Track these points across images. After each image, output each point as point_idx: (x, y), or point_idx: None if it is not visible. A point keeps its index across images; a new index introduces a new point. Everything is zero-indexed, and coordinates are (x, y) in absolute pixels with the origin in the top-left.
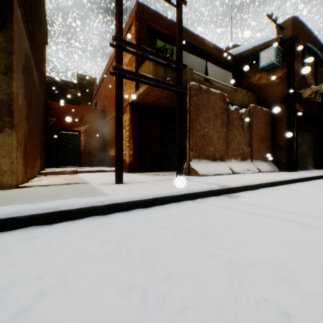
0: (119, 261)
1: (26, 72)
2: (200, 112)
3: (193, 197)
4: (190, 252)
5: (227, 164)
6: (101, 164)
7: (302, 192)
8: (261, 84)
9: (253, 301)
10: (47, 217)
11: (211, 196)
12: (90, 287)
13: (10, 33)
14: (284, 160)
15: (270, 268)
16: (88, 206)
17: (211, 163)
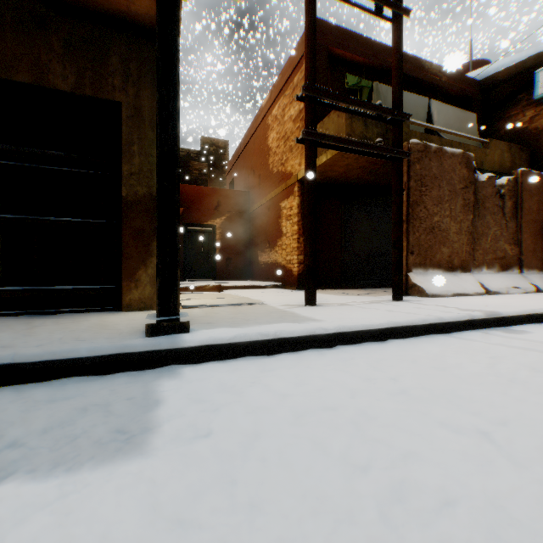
0: (415, 401)
1: None
2: (425, 189)
3: (443, 329)
4: (507, 400)
5: (474, 277)
6: (245, 276)
7: None
8: (537, 128)
9: None
10: (265, 345)
11: (471, 329)
12: (409, 423)
13: None
14: None
15: None
16: (308, 334)
17: (446, 275)
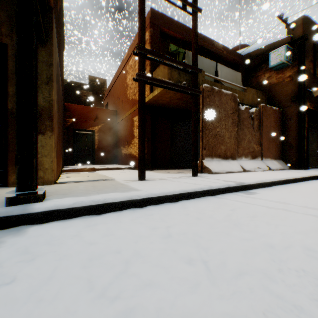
0: (174, 242)
1: (57, 79)
2: None
3: (213, 193)
4: (229, 237)
5: (238, 162)
6: (114, 162)
7: (316, 189)
8: (270, 83)
9: (293, 271)
10: (97, 208)
11: (229, 192)
12: (162, 259)
13: (50, 47)
14: (295, 158)
15: (301, 250)
16: (127, 200)
17: (223, 161)
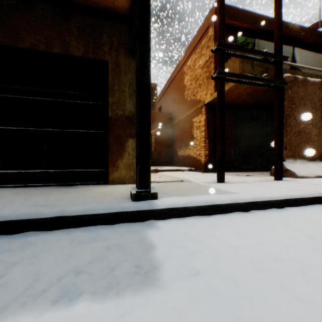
0: None
1: None
2: (294, 106)
3: None
4: None
5: None
6: (169, 164)
7: None
8: None
9: None
10: (206, 209)
11: None
12: None
13: None
14: None
15: None
16: (233, 202)
17: (308, 163)
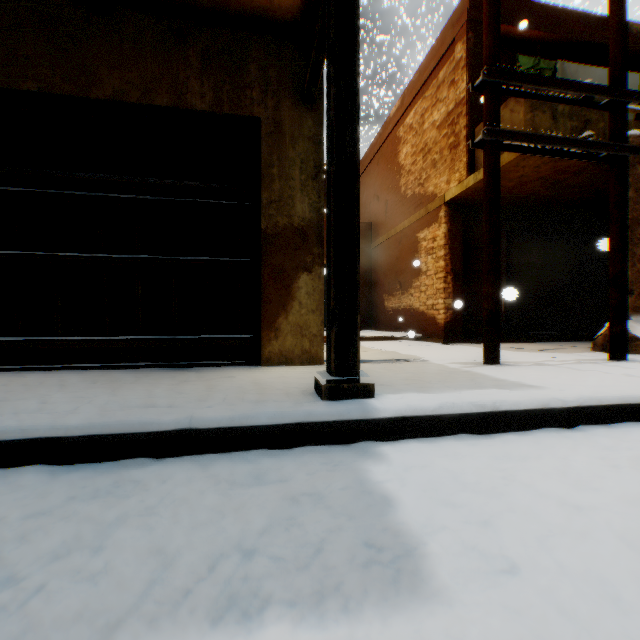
0: None
1: None
2: None
3: None
4: None
5: None
6: (366, 326)
7: None
8: None
9: None
10: (480, 420)
11: None
12: None
13: (319, 109)
14: None
15: None
16: (538, 407)
17: None
